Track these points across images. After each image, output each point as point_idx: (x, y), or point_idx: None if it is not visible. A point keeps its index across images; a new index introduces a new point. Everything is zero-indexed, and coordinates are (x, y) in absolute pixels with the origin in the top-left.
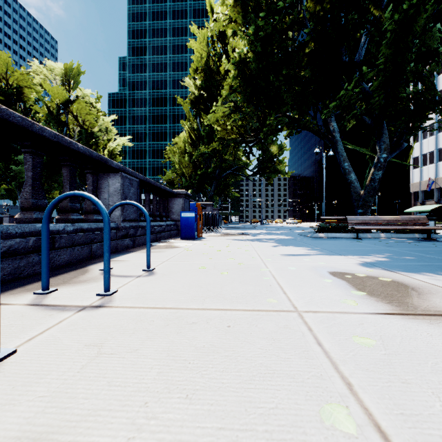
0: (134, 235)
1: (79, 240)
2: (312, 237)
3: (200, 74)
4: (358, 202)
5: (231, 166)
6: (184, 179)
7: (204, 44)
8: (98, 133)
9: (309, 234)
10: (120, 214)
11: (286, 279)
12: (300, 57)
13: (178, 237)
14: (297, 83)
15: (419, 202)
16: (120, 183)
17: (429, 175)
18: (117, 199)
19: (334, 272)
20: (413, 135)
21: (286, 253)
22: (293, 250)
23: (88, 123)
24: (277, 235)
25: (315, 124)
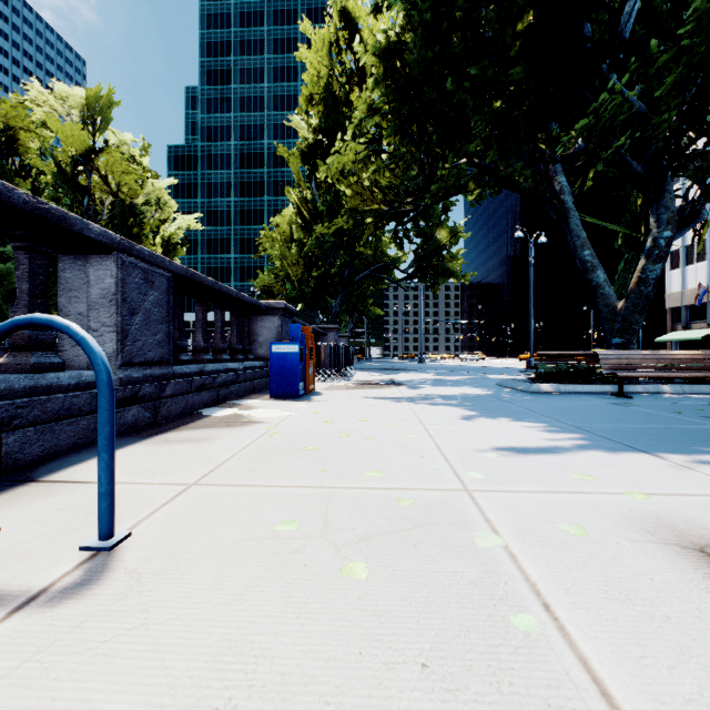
0: (155, 395)
1: None
2: (528, 391)
3: (317, 107)
4: (612, 323)
5: (369, 264)
6: (290, 286)
7: (324, 54)
8: (143, 207)
9: (520, 385)
10: (115, 350)
11: (609, 629)
12: (506, 39)
13: (268, 393)
14: (498, 95)
15: (681, 325)
16: (115, 277)
17: (697, 279)
18: (107, 314)
19: None
20: None
21: (507, 444)
22: (517, 433)
23: (127, 191)
24: (458, 385)
25: (528, 177)
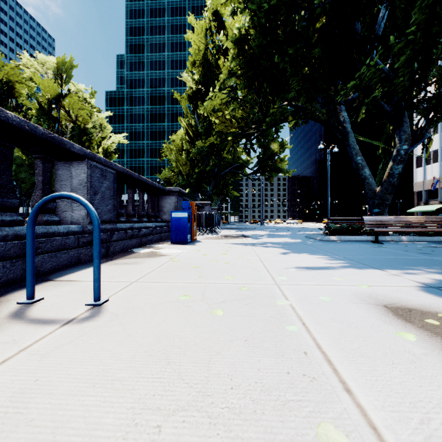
0: (107, 240)
1: (6, 252)
2: (323, 240)
3: (198, 68)
4: (373, 200)
5: (230, 165)
6: (181, 178)
7: (202, 36)
8: (92, 130)
9: (318, 237)
10: (86, 214)
11: (329, 330)
12: (309, 33)
13: (169, 241)
14: (305, 65)
15: (423, 202)
16: (86, 173)
17: (433, 174)
18: (82, 194)
19: (398, 309)
20: (437, 124)
21: (303, 265)
22: (310, 260)
23: (81, 120)
24: (282, 237)
25: (324, 113)
